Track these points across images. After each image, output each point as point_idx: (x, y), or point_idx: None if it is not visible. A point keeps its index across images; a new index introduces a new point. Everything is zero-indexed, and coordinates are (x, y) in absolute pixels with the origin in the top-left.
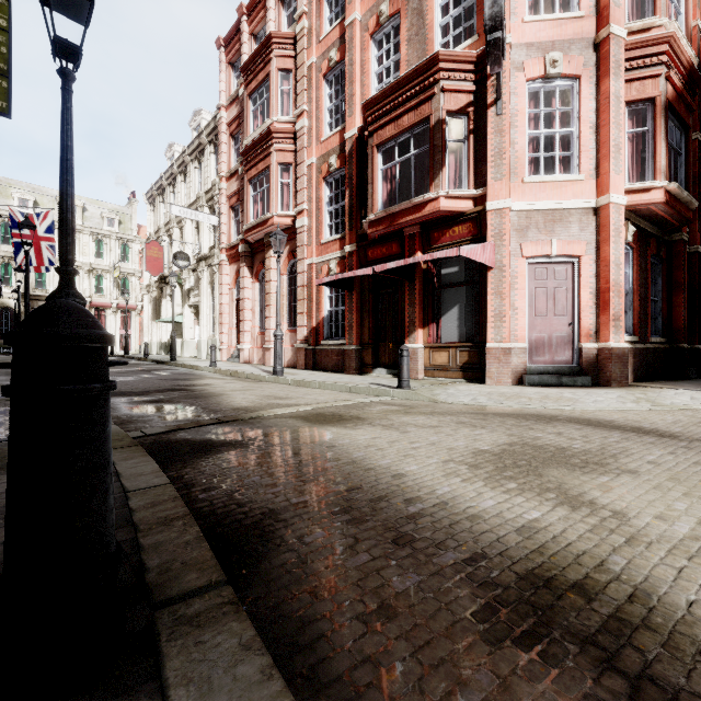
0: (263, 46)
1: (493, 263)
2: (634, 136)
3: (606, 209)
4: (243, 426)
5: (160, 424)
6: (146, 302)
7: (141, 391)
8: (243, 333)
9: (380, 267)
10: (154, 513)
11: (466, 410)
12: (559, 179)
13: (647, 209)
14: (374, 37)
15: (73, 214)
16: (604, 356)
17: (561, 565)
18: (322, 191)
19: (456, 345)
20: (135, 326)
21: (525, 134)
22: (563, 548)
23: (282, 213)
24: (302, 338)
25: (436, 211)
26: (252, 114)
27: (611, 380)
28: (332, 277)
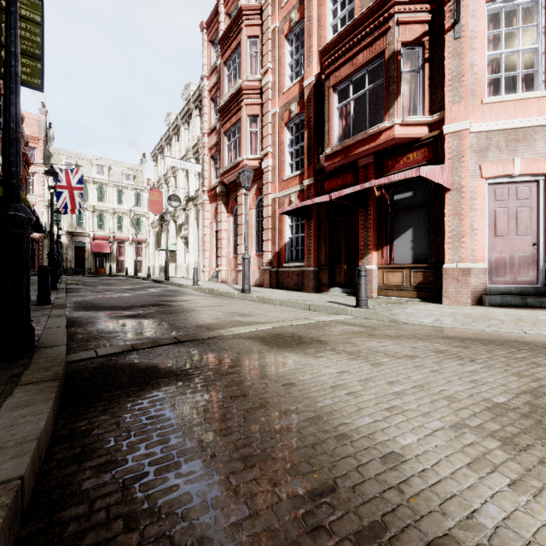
0: (235, 19)
1: (451, 185)
2: None
3: None
4: (197, 348)
5: (120, 342)
6: (151, 236)
7: (128, 306)
8: (220, 258)
9: (337, 194)
10: None
11: (434, 333)
12: (522, 96)
13: None
14: None
15: (18, 124)
16: None
17: None
18: (284, 135)
19: (410, 266)
20: (145, 255)
21: (484, 55)
22: None
23: (250, 156)
24: (267, 262)
25: (391, 139)
26: (227, 78)
27: None
28: (292, 206)
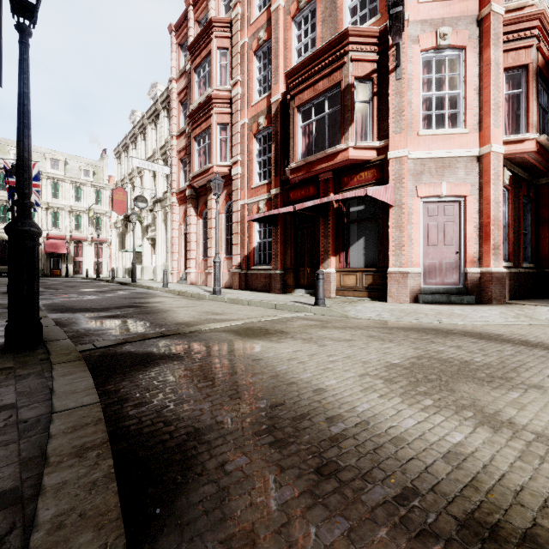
0: (205, 29)
1: (393, 202)
2: (510, 97)
3: (487, 157)
4: (182, 339)
5: (111, 337)
6: (114, 236)
7: (103, 308)
8: (190, 260)
9: (300, 206)
10: (71, 440)
11: (373, 324)
12: (448, 132)
13: (521, 157)
14: (294, 20)
15: (30, 153)
16: (485, 279)
17: (502, 506)
18: (253, 145)
19: (362, 270)
20: (106, 255)
21: (420, 95)
22: (498, 481)
23: (220, 163)
24: (237, 265)
25: (346, 160)
26: (197, 84)
27: (492, 299)
28: (260, 214)
